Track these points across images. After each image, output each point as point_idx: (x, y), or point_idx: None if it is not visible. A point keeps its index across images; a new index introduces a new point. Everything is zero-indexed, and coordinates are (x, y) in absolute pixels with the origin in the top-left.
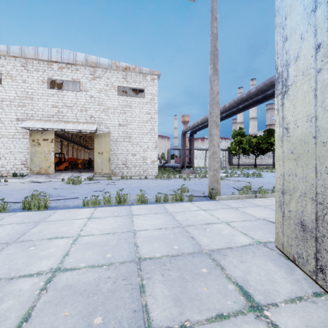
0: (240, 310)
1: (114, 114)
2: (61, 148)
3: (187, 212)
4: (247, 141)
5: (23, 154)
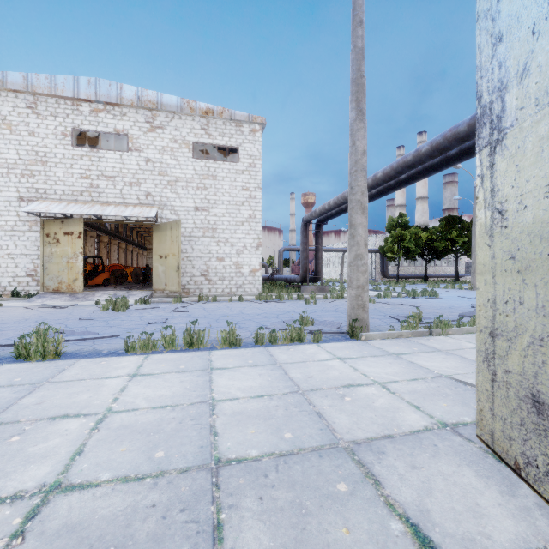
0: None
1: (186, 190)
2: (98, 249)
3: (310, 364)
4: (413, 237)
5: (31, 258)
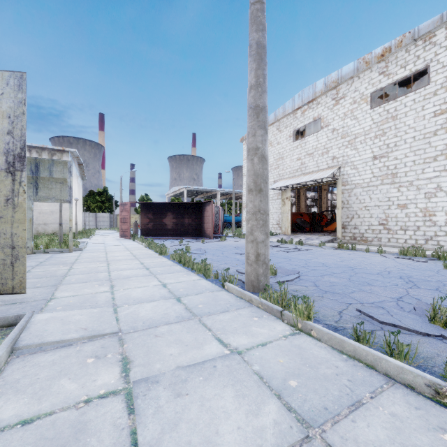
0: None
1: (364, 143)
2: None
3: (152, 279)
4: None
5: (277, 214)
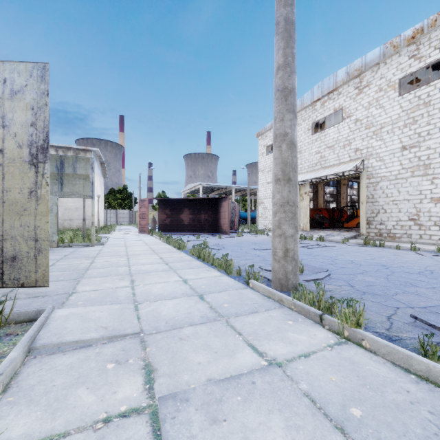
0: None
1: (391, 133)
2: None
3: (172, 274)
4: None
5: None
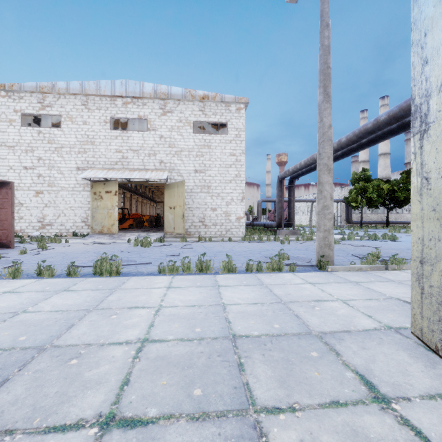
0: (361, 399)
1: (188, 158)
2: (123, 202)
3: (288, 286)
4: (375, 188)
5: (84, 210)
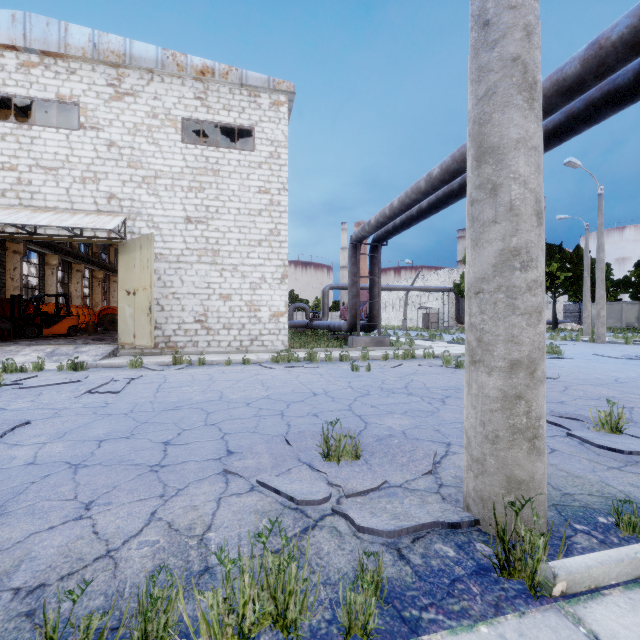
0: None
1: (172, 191)
2: (90, 287)
3: None
4: None
5: None
